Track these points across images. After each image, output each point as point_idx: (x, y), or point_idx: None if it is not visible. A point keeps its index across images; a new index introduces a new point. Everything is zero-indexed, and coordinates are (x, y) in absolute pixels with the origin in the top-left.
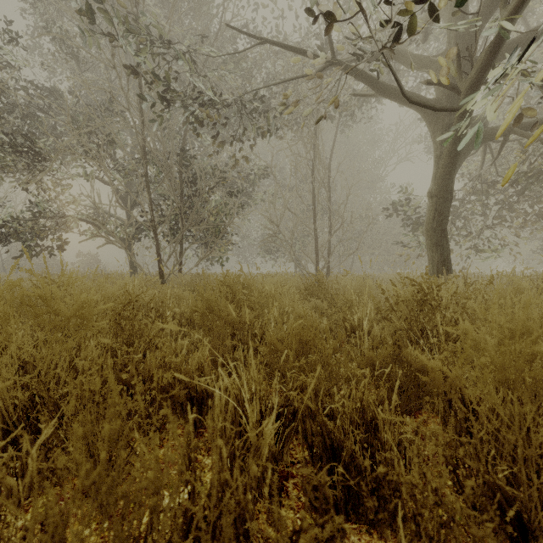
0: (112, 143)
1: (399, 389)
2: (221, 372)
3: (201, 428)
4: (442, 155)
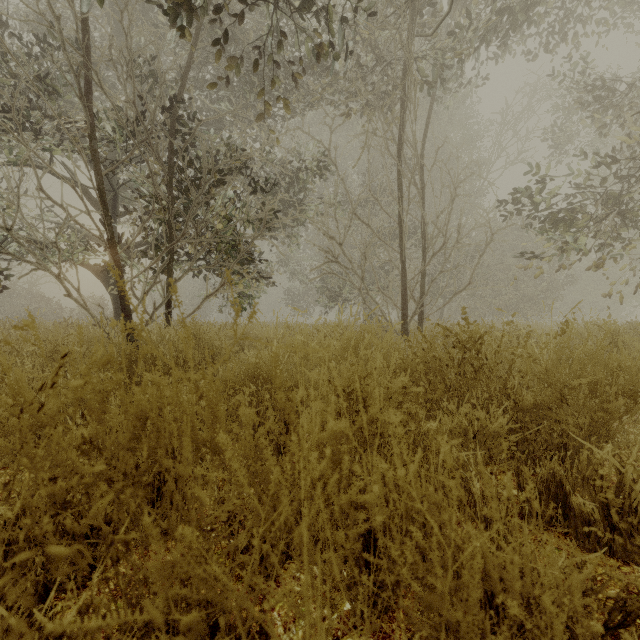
0: (52, 97)
1: None
2: None
3: None
4: None
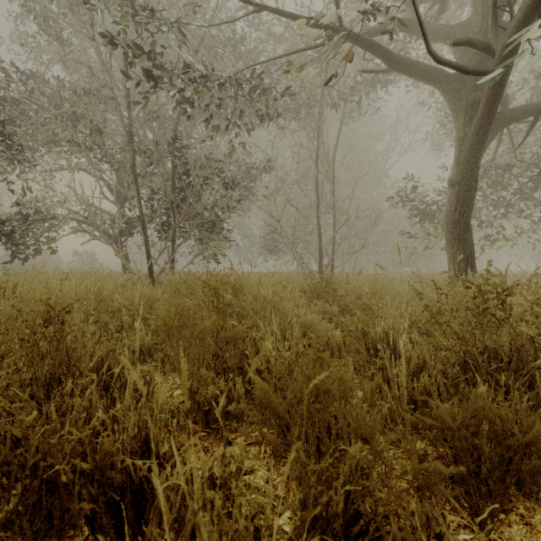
0: (98, 131)
1: (487, 473)
2: (173, 447)
3: (142, 540)
4: (467, 136)
